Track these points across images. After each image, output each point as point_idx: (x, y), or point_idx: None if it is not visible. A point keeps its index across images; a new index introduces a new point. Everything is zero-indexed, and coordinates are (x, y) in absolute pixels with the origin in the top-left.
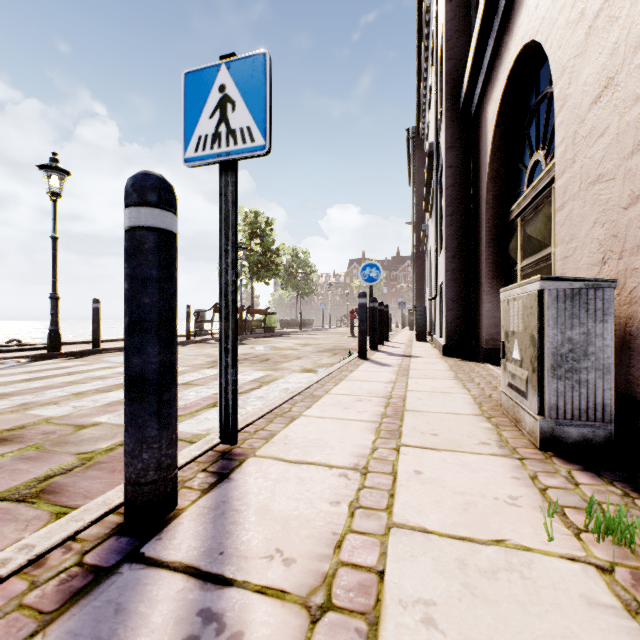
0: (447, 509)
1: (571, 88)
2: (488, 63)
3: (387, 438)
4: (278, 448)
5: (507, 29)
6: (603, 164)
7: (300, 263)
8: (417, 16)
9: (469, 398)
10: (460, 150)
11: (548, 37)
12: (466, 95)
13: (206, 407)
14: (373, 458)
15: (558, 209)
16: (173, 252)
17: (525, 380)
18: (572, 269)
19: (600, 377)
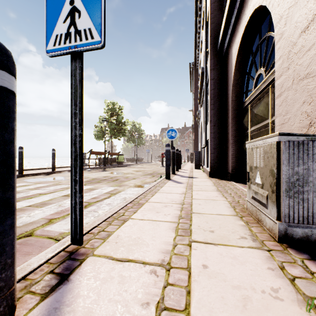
0: (231, 307)
1: (286, 26)
2: (233, 23)
3: (183, 235)
4: (110, 247)
5: (244, 3)
6: (310, 67)
7: (136, 129)
8: (195, 5)
9: (227, 203)
10: (218, 70)
11: (270, 1)
12: (221, 41)
13: None
14: (174, 254)
15: (277, 96)
16: (7, 105)
17: (266, 197)
18: (287, 130)
19: (315, 196)
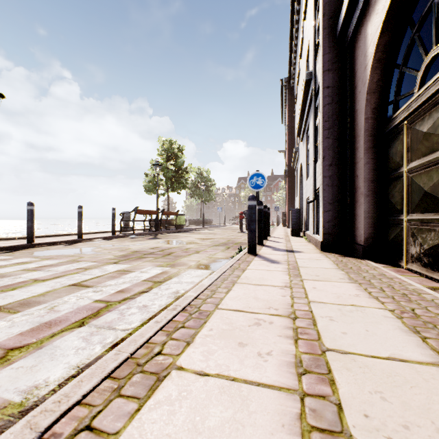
0: None
1: None
2: None
3: None
4: None
5: None
6: None
7: (203, 179)
8: None
9: (393, 318)
10: (336, 72)
11: None
12: (344, 20)
13: (69, 327)
14: None
15: None
16: None
17: None
18: None
19: None
